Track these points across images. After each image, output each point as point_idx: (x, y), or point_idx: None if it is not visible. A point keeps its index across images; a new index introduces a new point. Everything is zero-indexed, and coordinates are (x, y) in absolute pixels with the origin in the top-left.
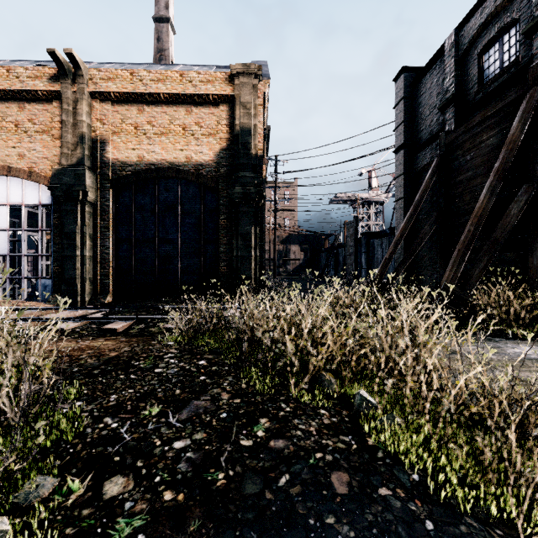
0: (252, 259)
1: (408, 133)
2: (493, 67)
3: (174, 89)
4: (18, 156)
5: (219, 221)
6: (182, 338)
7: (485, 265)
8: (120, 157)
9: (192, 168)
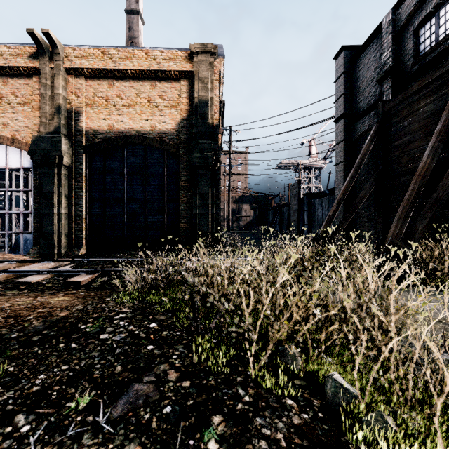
0: (209, 216)
1: (347, 104)
2: (429, 41)
3: (140, 66)
4: (2, 125)
5: (180, 182)
6: (137, 295)
7: (428, 221)
8: (93, 126)
9: (156, 136)
